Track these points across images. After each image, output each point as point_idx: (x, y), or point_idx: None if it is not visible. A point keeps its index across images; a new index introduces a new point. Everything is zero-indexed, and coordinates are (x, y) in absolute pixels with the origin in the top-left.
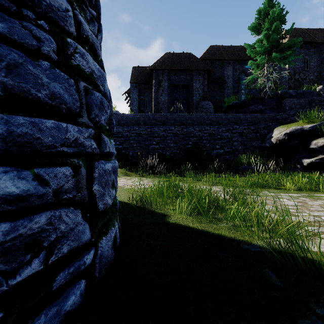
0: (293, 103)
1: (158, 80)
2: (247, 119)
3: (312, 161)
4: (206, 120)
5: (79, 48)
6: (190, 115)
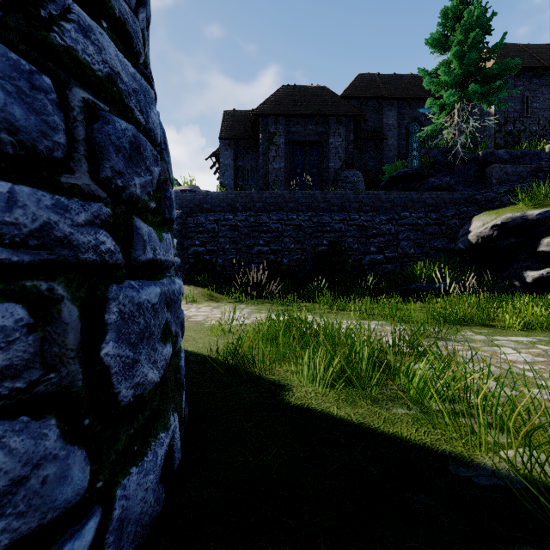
0: (505, 172)
1: (268, 134)
2: (425, 200)
3: (541, 275)
4: (352, 203)
5: (76, 13)
6: (324, 194)
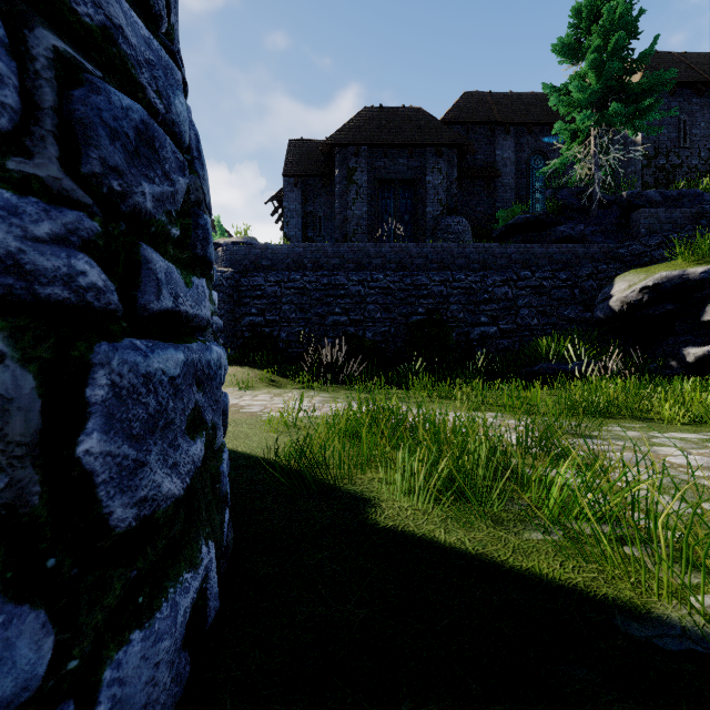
0: (656, 218)
1: (346, 169)
2: (552, 255)
3: (707, 353)
4: (456, 259)
5: None
6: (419, 247)
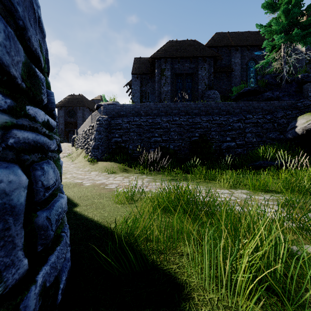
0: None
1: (160, 69)
2: (262, 107)
3: None
4: (214, 109)
5: None
6: (196, 104)
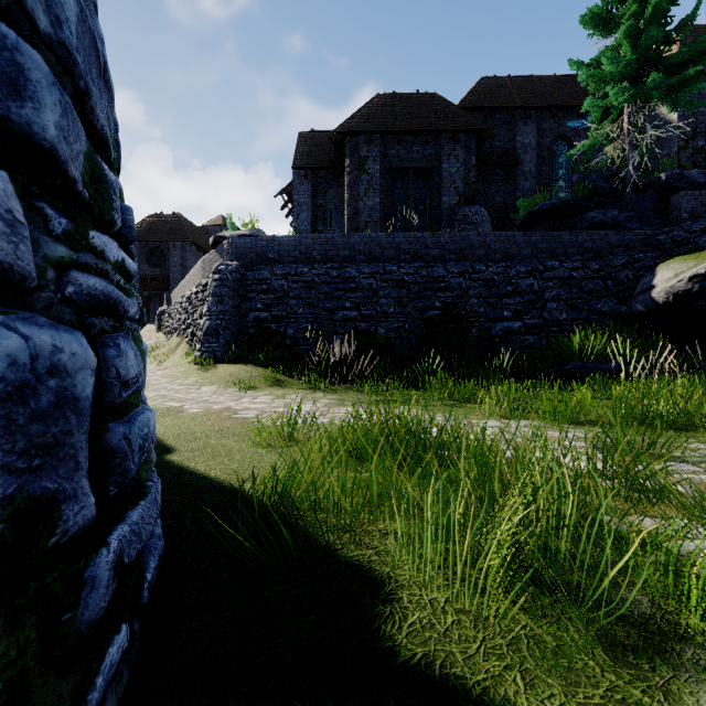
0: (700, 201)
1: (357, 159)
2: (581, 244)
3: None
4: (476, 249)
5: None
6: (435, 237)
